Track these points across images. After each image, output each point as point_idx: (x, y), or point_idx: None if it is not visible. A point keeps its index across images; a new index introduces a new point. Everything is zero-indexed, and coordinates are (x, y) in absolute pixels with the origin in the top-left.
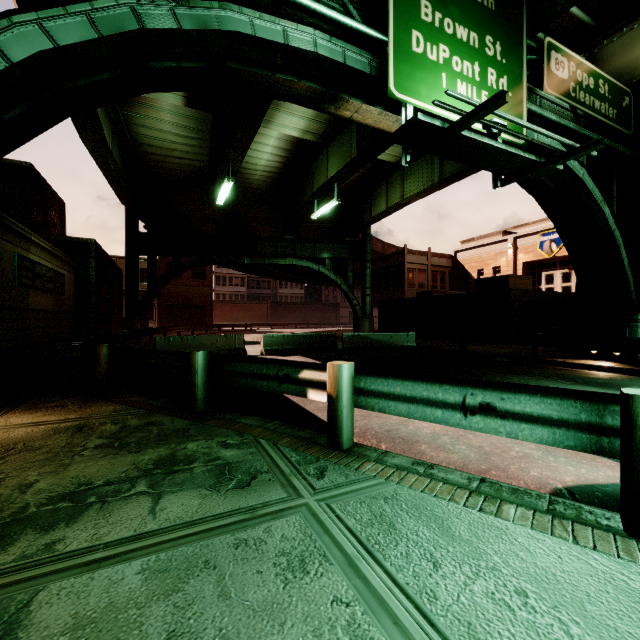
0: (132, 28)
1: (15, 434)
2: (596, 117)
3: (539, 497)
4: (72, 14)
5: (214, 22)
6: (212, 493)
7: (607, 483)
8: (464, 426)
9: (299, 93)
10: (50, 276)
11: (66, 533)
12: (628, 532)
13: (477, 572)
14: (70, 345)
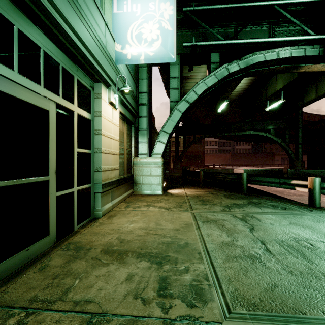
0: (225, 74)
1: (196, 193)
2: None
3: None
4: (210, 76)
5: (250, 61)
6: (275, 209)
7: None
8: None
9: (278, 70)
10: None
11: (244, 209)
12: None
13: None
14: None
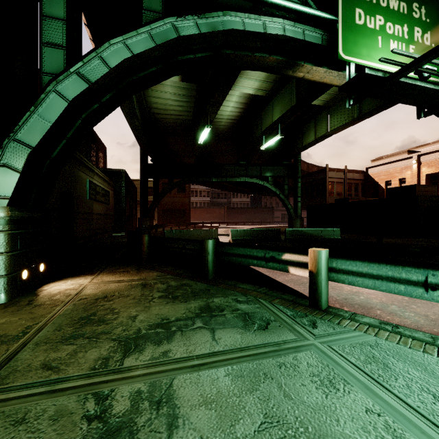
0: (172, 37)
1: (110, 287)
2: None
3: None
4: (140, 34)
5: (220, 25)
6: (245, 331)
7: None
8: (426, 298)
9: (268, 64)
10: (103, 193)
11: (170, 347)
12: None
13: None
14: (111, 235)
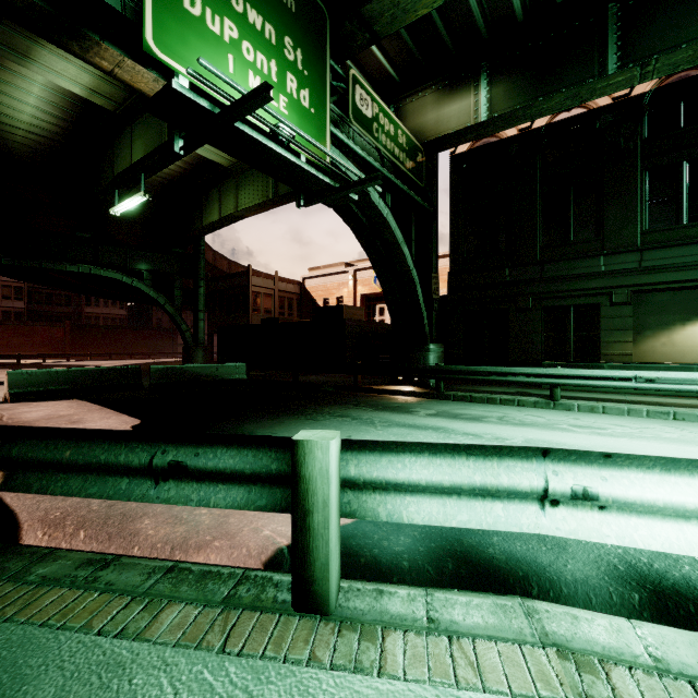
0: None
1: None
2: (396, 163)
3: (229, 578)
4: None
5: None
6: None
7: None
8: (150, 498)
9: None
10: None
11: None
12: (294, 608)
13: None
14: None
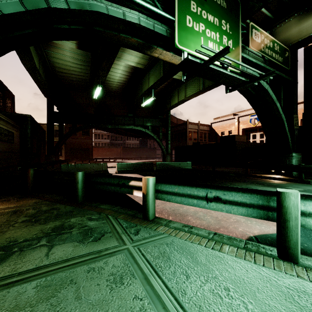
0: (43, 7)
1: None
2: (273, 61)
3: (240, 241)
4: None
5: (87, 6)
6: (80, 244)
7: (273, 233)
8: (206, 207)
9: (132, 44)
10: (5, 133)
11: None
12: (279, 257)
13: (207, 279)
14: (17, 169)
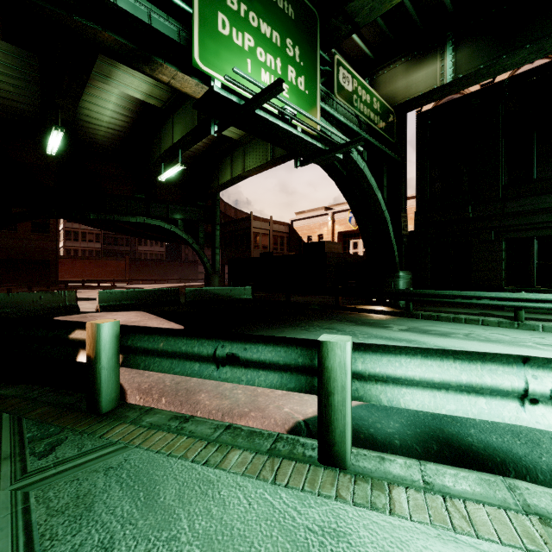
0: None
1: None
2: (371, 125)
3: (269, 437)
4: None
5: None
6: None
7: None
8: (214, 377)
9: (106, 44)
10: None
11: None
12: (320, 461)
13: (151, 548)
14: None
